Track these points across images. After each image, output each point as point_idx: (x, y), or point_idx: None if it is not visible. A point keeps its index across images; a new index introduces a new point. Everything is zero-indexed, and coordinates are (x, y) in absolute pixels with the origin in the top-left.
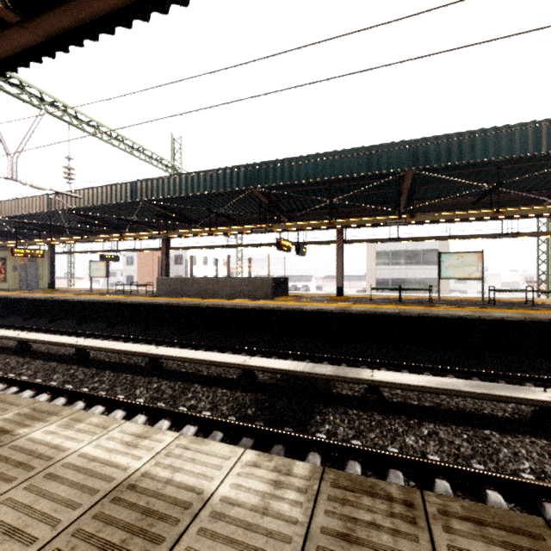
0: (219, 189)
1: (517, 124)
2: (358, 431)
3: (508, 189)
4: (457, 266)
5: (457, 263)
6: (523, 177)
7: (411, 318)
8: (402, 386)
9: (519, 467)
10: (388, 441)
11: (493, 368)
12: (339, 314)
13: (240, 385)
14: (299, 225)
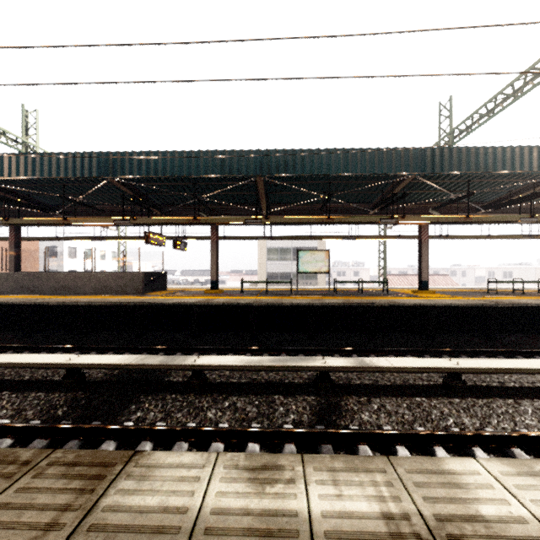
0: (67, 175)
1: (333, 149)
2: (168, 413)
3: (344, 200)
4: (311, 262)
5: (311, 259)
6: (346, 192)
7: (263, 308)
8: (218, 367)
9: (286, 420)
10: (192, 417)
11: (321, 345)
12: (201, 307)
13: (63, 385)
14: (165, 219)
